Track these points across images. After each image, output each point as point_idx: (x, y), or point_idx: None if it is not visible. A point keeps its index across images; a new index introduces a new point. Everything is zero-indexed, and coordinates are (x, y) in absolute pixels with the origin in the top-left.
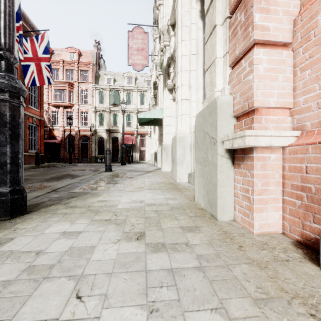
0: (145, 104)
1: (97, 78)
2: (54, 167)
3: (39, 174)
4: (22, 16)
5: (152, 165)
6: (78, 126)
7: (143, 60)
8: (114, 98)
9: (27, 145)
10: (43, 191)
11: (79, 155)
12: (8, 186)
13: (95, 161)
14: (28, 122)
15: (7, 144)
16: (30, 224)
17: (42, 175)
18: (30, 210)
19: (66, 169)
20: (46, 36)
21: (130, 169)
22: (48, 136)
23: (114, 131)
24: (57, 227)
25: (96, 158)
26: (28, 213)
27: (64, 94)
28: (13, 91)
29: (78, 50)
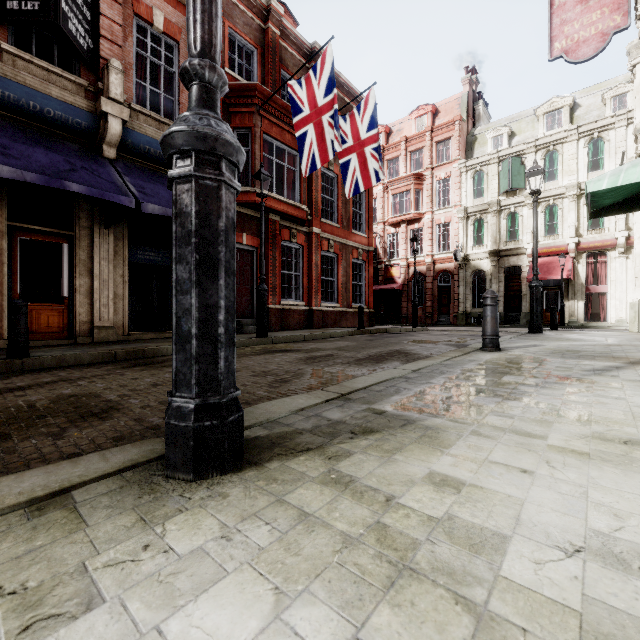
0: (606, 164)
1: (468, 146)
2: (384, 334)
3: (354, 347)
4: (344, 88)
5: (639, 337)
6: (432, 253)
7: (604, 21)
8: (510, 176)
9: (350, 296)
10: (320, 396)
11: (433, 311)
12: (193, 394)
13: (465, 321)
14: (352, 258)
15: (192, 288)
16: (194, 531)
17: (357, 349)
18: (250, 459)
19: (403, 338)
20: (371, 98)
21: (557, 348)
22: (384, 278)
23: (510, 252)
24: (217, 616)
25: (466, 315)
26: (239, 468)
27: (407, 198)
28: (202, 147)
29: (432, 106)
